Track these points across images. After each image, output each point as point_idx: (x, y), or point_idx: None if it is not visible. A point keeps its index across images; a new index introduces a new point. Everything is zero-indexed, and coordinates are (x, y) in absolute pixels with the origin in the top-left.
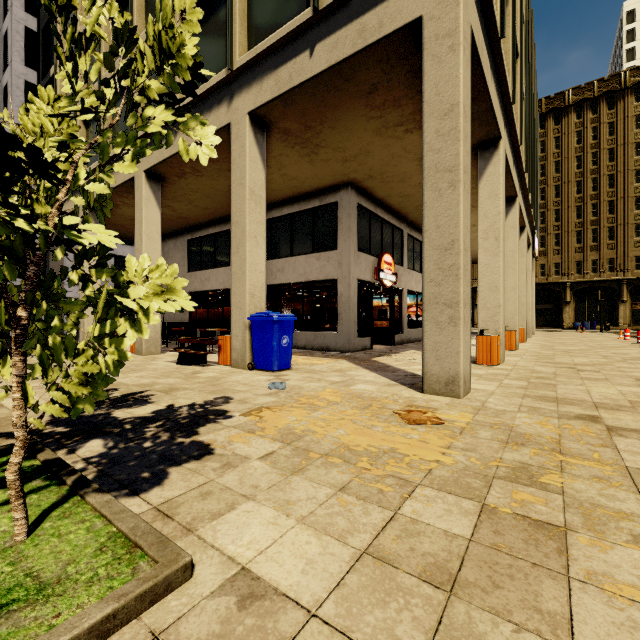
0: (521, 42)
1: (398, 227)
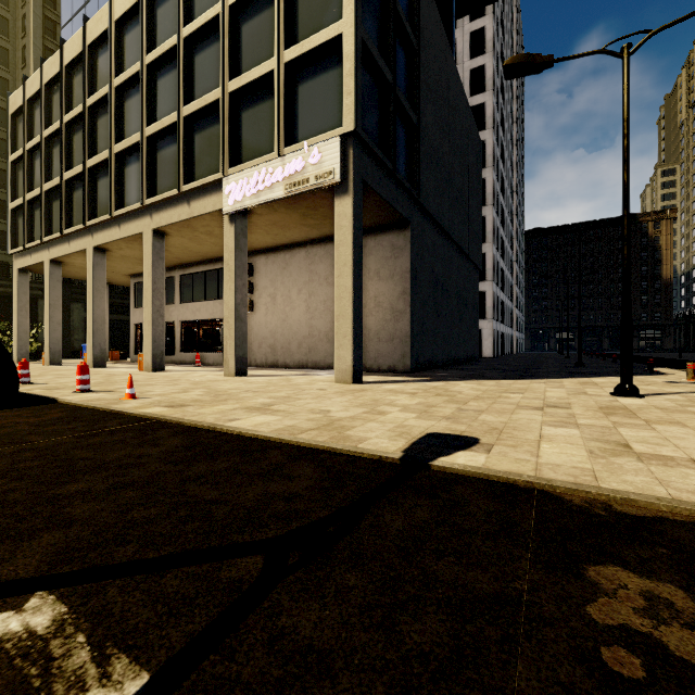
0: (61, 170)
1: (171, 276)
